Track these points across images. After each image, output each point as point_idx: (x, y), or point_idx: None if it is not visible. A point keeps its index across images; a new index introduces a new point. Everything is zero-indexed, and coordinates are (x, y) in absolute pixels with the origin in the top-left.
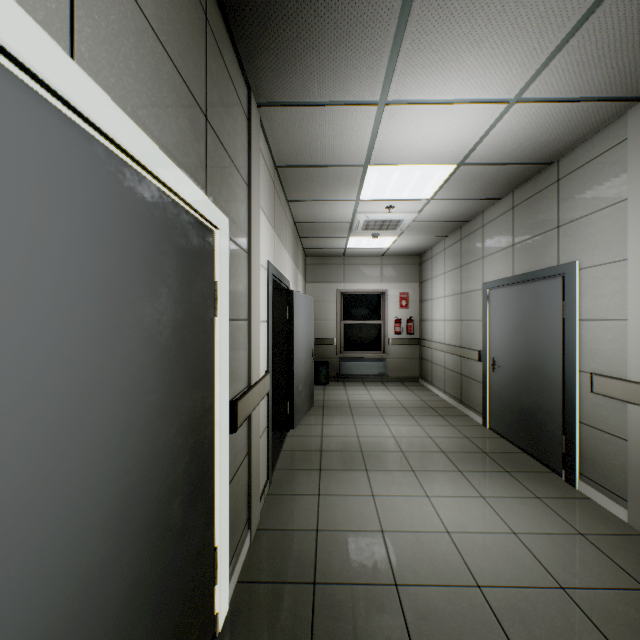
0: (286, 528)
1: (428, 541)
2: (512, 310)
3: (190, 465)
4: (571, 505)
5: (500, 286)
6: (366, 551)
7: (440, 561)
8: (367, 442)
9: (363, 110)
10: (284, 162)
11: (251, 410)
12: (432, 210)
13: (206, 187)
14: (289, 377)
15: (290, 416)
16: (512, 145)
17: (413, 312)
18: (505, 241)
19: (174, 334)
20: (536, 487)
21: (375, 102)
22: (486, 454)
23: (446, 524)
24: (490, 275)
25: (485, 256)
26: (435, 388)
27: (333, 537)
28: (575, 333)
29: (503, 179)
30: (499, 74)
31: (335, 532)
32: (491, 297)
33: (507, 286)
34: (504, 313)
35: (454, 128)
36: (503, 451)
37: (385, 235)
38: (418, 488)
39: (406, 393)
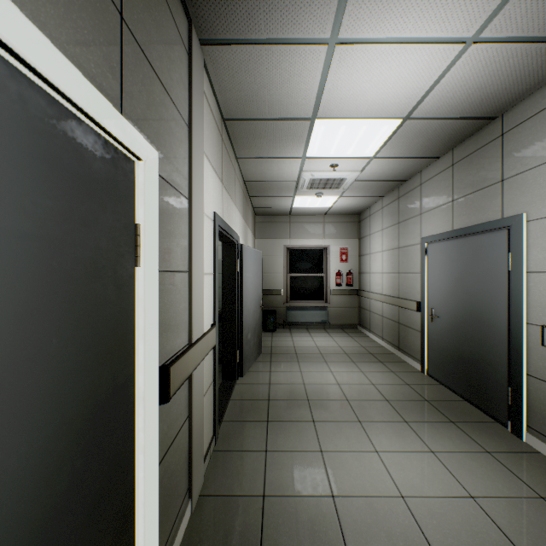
0: (231, 494)
1: (383, 509)
2: (452, 263)
3: (86, 469)
4: (523, 461)
5: (439, 240)
6: (317, 524)
7: (398, 536)
8: (313, 390)
9: (312, 51)
10: (231, 114)
11: (191, 371)
12: (374, 169)
13: (121, 103)
14: (238, 327)
15: (239, 364)
16: (460, 96)
17: (352, 265)
18: (444, 197)
19: (48, 291)
20: (484, 440)
21: (325, 41)
22: (428, 402)
23: (399, 486)
24: (428, 230)
25: (423, 212)
26: (373, 335)
27: (281, 505)
28: (523, 285)
29: (445, 136)
30: (462, 3)
31: (283, 498)
32: (429, 251)
33: (446, 240)
34: (443, 266)
35: (405, 75)
36: (444, 399)
37: (328, 194)
38: (366, 442)
39: (347, 339)
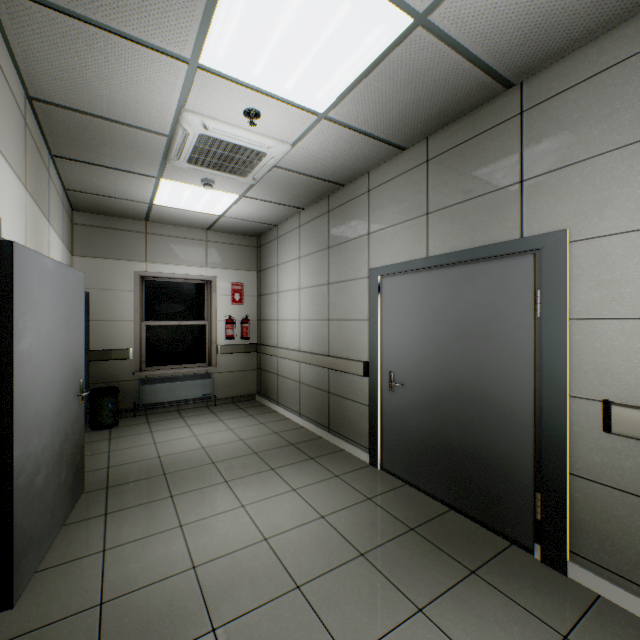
0: None
1: None
2: (428, 305)
3: None
4: (610, 634)
5: (403, 272)
6: None
7: None
8: (219, 582)
9: None
10: None
11: None
12: (313, 146)
13: None
14: None
15: None
16: None
17: (249, 309)
18: (412, 209)
19: None
20: (536, 601)
21: None
22: (418, 533)
23: None
24: (383, 257)
25: (374, 232)
26: (284, 409)
27: None
28: (566, 339)
29: (439, 101)
30: None
31: None
32: (386, 288)
33: (418, 271)
34: (412, 310)
35: None
36: (430, 516)
37: (224, 187)
38: None
39: (248, 422)
